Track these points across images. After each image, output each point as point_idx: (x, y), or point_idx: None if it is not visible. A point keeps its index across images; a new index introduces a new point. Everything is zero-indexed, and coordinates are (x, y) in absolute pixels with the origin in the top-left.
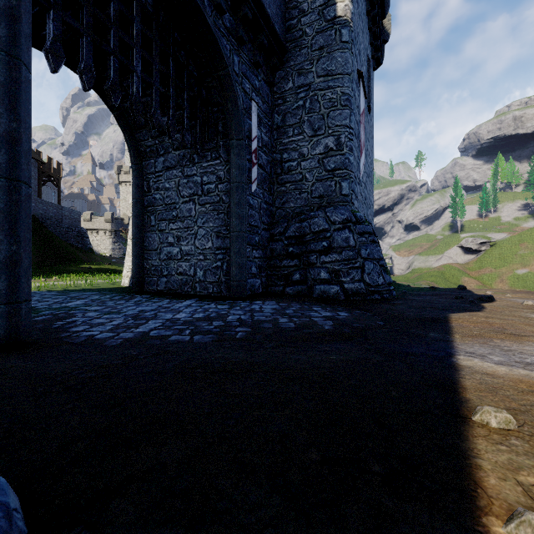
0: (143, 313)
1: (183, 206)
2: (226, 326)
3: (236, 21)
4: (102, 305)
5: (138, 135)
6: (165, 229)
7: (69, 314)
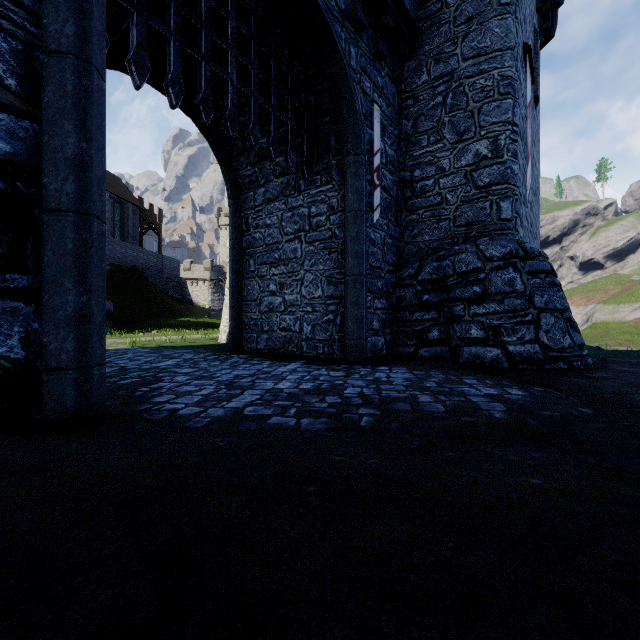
0: (239, 379)
1: (287, 246)
2: (344, 405)
3: (353, 0)
4: (194, 367)
5: (236, 164)
6: (266, 274)
7: (157, 377)
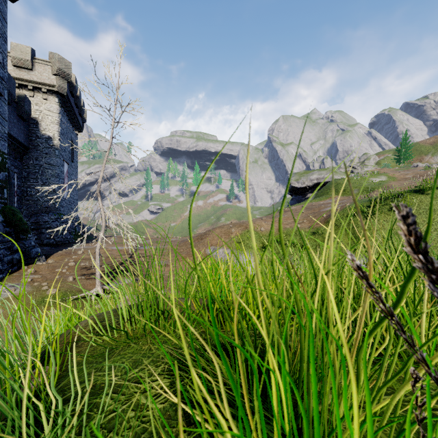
0: None
1: None
2: None
3: (10, 149)
4: None
5: None
6: None
7: None
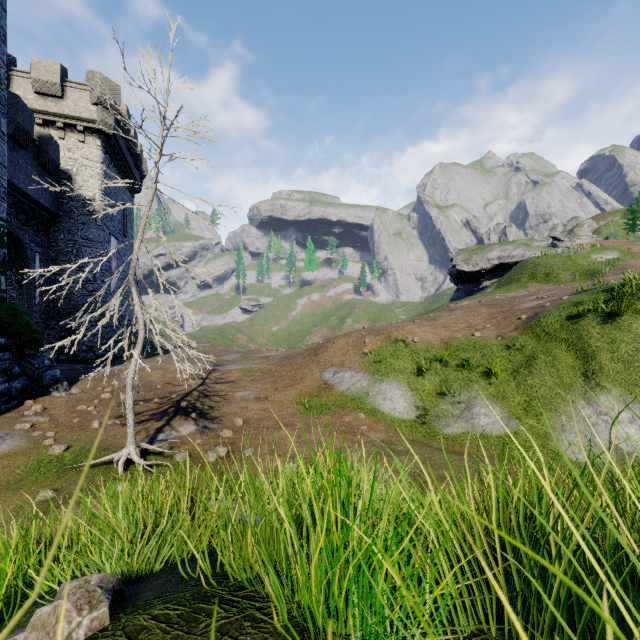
0: None
1: None
2: None
3: (27, 217)
4: None
5: None
6: None
7: None
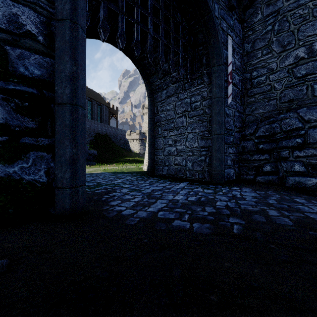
0: (154, 192)
1: (178, 120)
2: (218, 214)
3: None
4: (131, 184)
5: (151, 79)
6: (167, 135)
7: (113, 189)
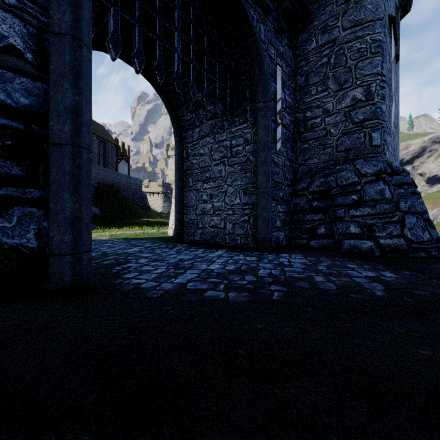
0: (182, 262)
1: (215, 168)
2: (259, 282)
3: None
4: (151, 252)
5: (179, 112)
6: (200, 188)
7: (127, 259)
